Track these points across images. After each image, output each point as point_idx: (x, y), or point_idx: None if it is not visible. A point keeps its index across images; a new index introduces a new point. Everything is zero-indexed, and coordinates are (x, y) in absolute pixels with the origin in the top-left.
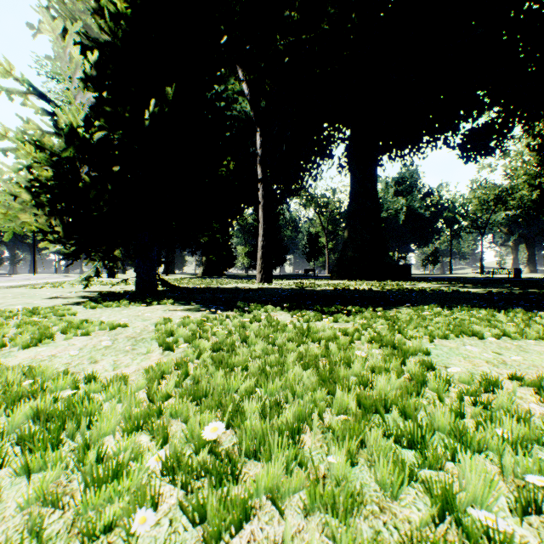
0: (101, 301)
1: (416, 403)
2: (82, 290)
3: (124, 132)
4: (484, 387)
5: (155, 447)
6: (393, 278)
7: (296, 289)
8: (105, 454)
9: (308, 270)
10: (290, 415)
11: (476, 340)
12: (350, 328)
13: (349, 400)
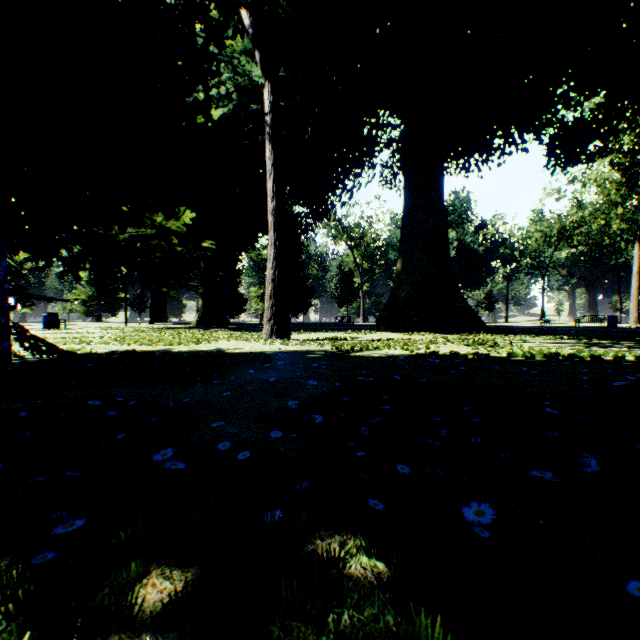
0: None
1: None
2: None
3: None
4: None
5: None
6: (469, 329)
7: (335, 356)
8: None
9: (341, 318)
10: None
11: None
12: None
13: None
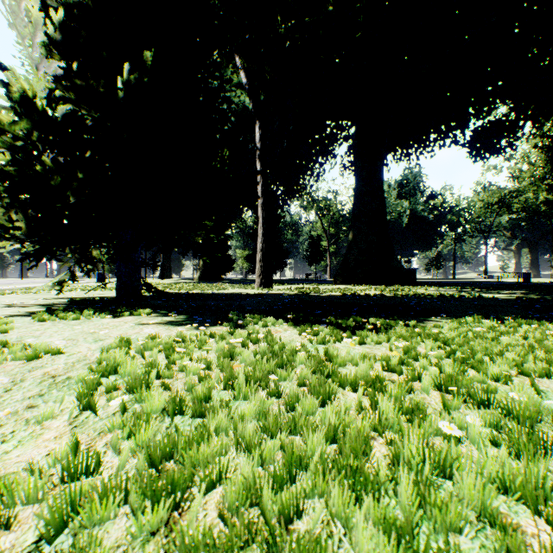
0: (61, 311)
1: None
2: (56, 296)
3: (98, 110)
4: None
5: None
6: (401, 282)
7: (299, 295)
8: None
9: (309, 274)
10: None
11: None
12: (394, 358)
13: None
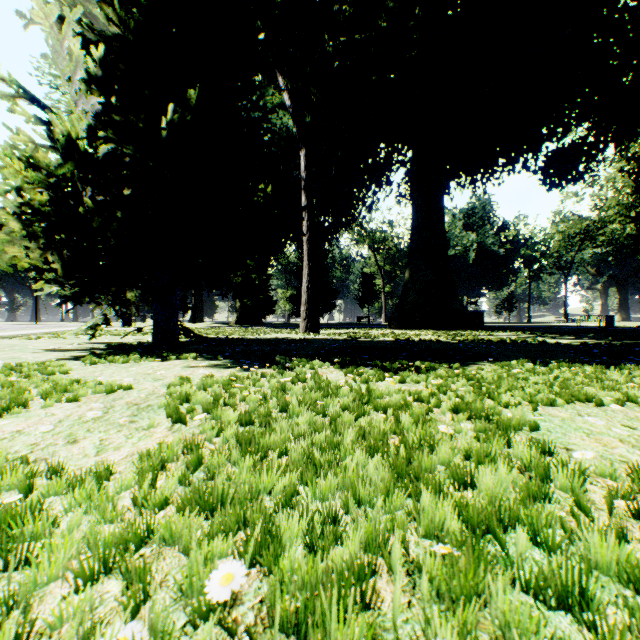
0: (106, 355)
1: (548, 516)
2: (88, 341)
3: (137, 146)
4: (639, 484)
5: (124, 614)
6: (464, 327)
7: (348, 340)
8: (32, 630)
9: (361, 318)
10: (354, 543)
11: (593, 407)
12: (424, 391)
13: (445, 513)
